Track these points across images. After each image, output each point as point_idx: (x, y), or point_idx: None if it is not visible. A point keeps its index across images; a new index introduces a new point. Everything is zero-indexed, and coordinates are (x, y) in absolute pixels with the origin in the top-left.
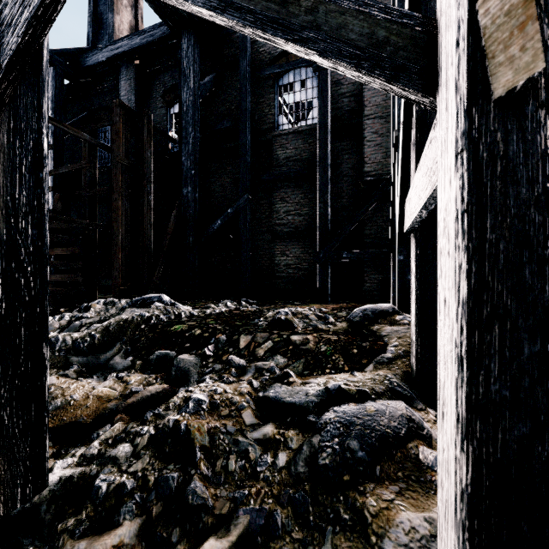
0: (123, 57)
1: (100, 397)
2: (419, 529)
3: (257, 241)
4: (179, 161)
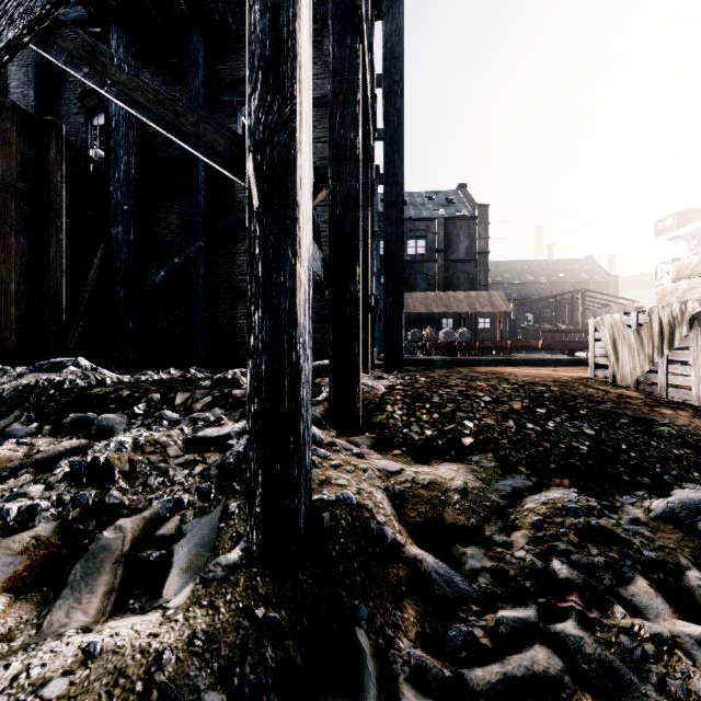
0: None
1: None
2: None
3: (215, 300)
4: (106, 191)
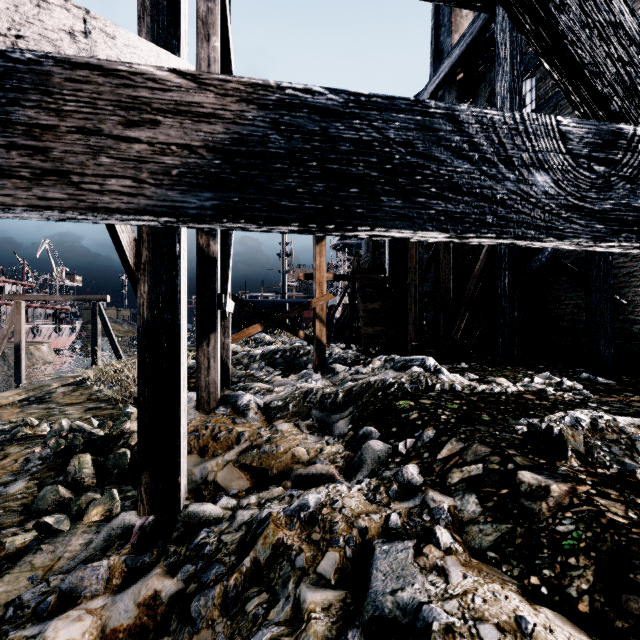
0: (444, 82)
1: (294, 456)
2: None
3: None
4: None
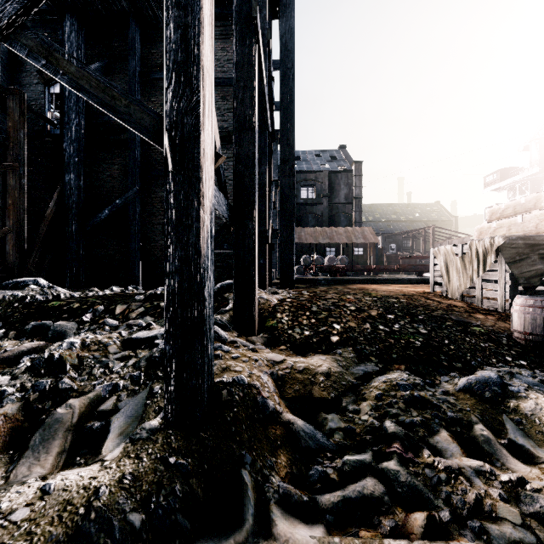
0: None
1: None
2: None
3: (149, 233)
4: (60, 146)
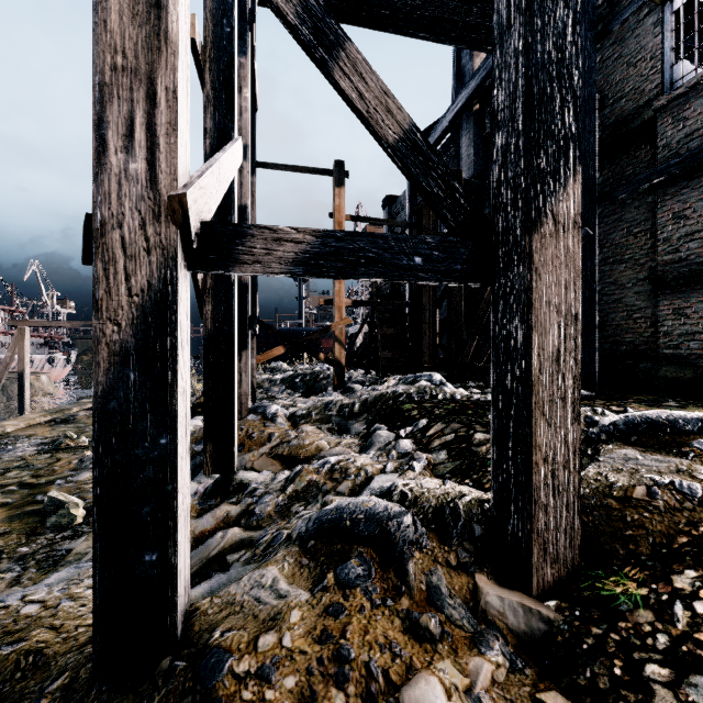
0: (462, 112)
1: (318, 447)
2: (264, 578)
3: (629, 296)
4: None
